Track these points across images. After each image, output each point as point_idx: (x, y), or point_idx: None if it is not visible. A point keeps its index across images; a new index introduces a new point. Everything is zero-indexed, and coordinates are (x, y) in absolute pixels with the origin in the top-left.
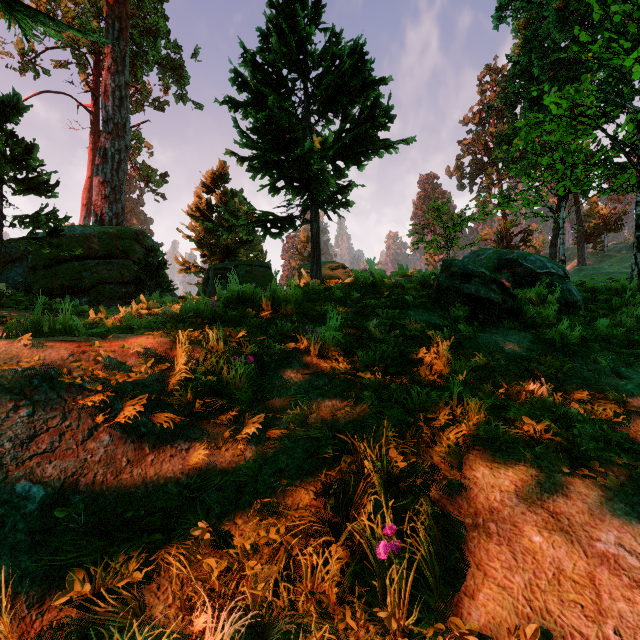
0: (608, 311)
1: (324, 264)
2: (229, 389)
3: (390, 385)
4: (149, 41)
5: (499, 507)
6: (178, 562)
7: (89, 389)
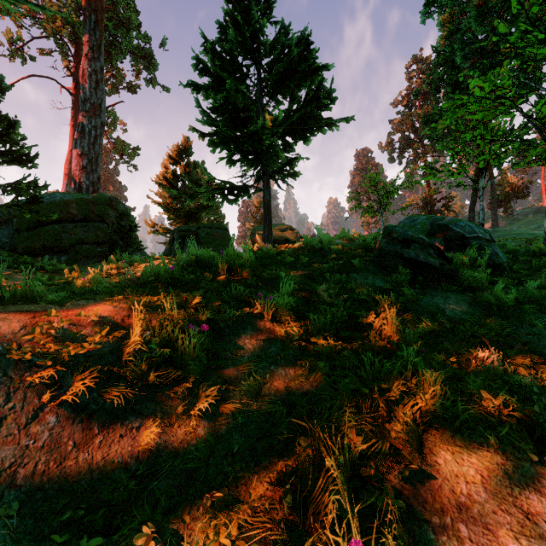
0: (530, 272)
1: (274, 226)
2: (183, 359)
3: (341, 352)
4: (123, 32)
5: (467, 503)
6: None
7: (38, 364)
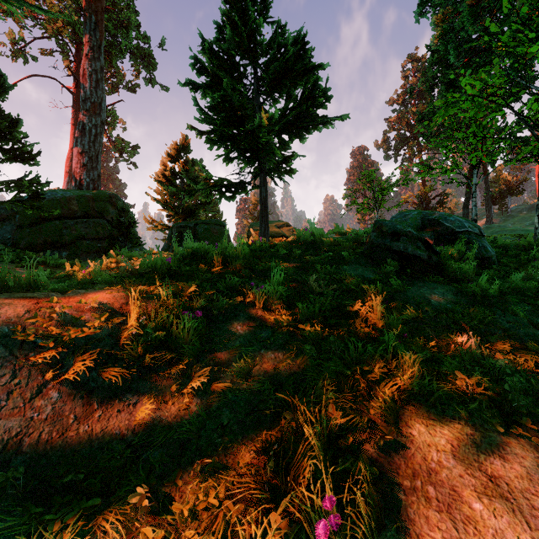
0: (518, 265)
1: (271, 223)
2: (178, 343)
3: (328, 337)
4: (122, 32)
5: (437, 468)
6: (115, 530)
7: (42, 345)
